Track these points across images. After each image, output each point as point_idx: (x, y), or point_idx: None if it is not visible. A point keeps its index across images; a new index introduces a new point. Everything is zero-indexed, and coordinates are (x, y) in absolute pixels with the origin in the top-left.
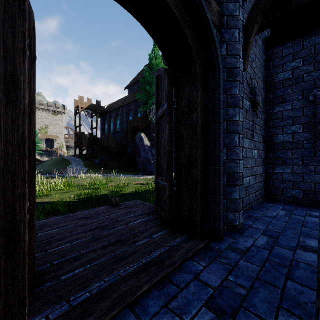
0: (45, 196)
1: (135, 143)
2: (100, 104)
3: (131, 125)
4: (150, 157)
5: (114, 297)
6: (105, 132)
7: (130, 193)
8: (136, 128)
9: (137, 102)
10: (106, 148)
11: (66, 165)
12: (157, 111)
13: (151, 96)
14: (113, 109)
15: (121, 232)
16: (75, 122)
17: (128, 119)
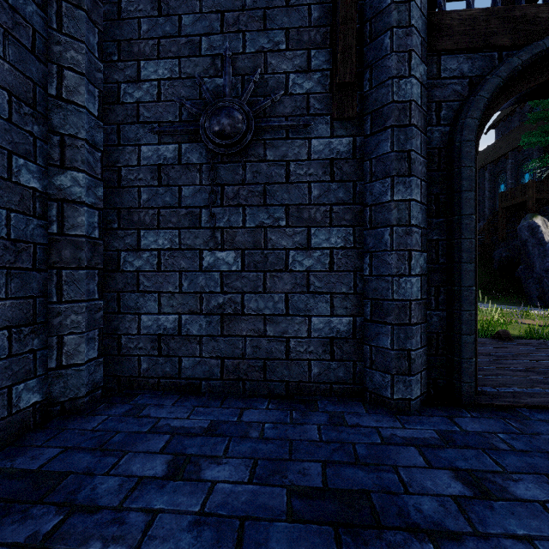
0: None
1: (514, 240)
2: None
3: (504, 203)
4: None
5: (544, 399)
6: None
7: (514, 336)
8: (517, 206)
9: (519, 150)
10: None
11: None
12: None
13: None
14: None
15: (529, 365)
16: None
17: (496, 191)
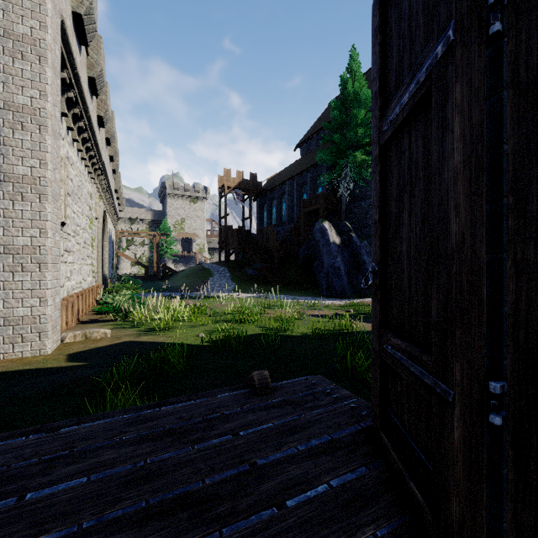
0: (162, 330)
1: (312, 240)
2: (256, 179)
3: (305, 209)
4: (340, 264)
5: None
6: (263, 223)
7: (303, 335)
8: (314, 213)
9: (316, 167)
10: (265, 249)
11: (206, 277)
12: (380, 118)
13: (342, 152)
14: (276, 184)
15: None
16: (219, 211)
17: (301, 199)
